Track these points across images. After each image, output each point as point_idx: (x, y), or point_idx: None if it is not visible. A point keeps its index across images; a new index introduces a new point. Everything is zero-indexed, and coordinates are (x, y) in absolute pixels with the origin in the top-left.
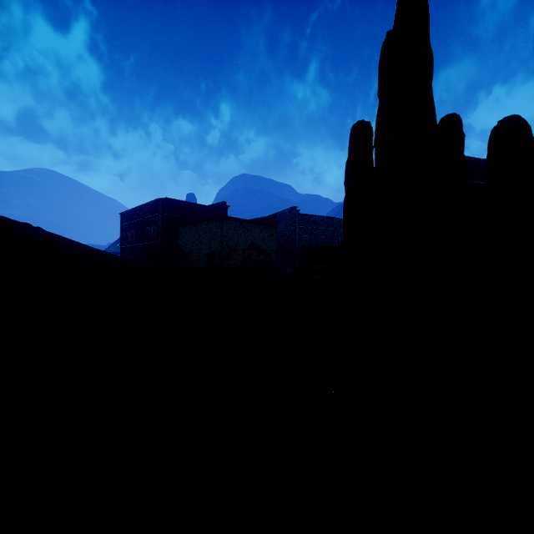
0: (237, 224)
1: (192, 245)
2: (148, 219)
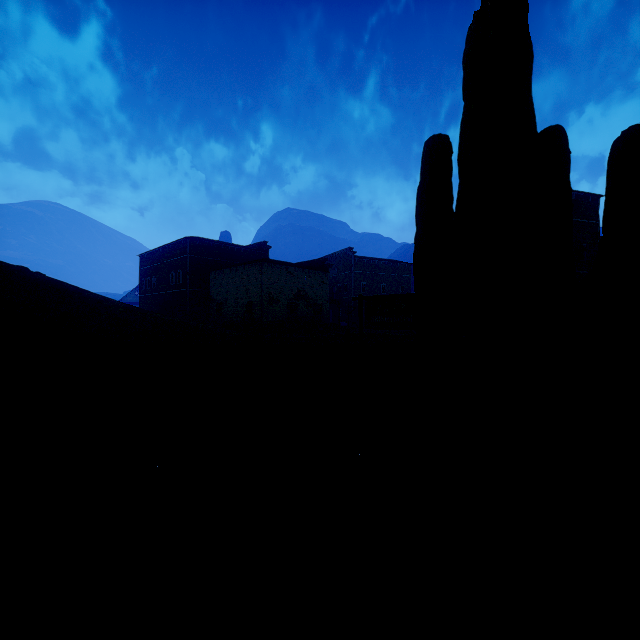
0: (280, 268)
1: (226, 294)
2: (172, 262)
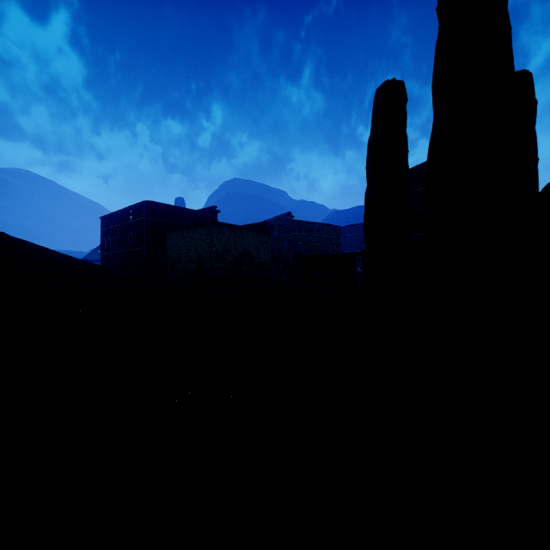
0: (228, 229)
1: (179, 252)
2: (130, 223)
